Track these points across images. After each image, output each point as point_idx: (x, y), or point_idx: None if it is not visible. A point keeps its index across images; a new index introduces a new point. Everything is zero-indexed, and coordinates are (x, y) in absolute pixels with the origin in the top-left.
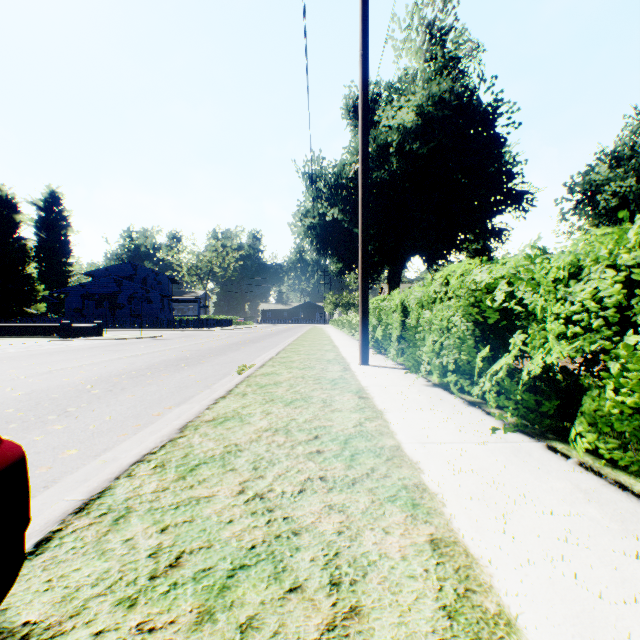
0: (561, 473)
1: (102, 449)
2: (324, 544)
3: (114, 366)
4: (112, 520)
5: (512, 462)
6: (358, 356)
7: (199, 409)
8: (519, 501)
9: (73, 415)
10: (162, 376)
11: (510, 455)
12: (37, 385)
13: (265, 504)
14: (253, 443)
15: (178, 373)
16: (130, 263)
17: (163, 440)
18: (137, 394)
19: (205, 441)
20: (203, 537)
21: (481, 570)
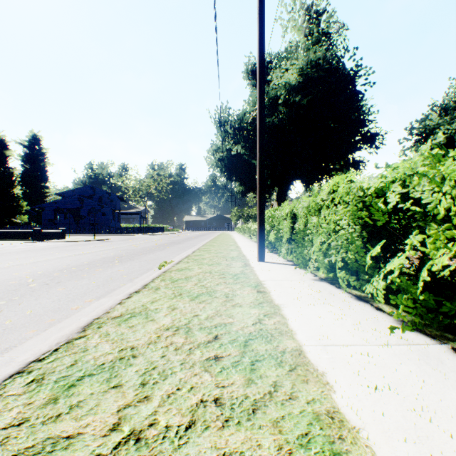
0: None
1: (2, 349)
2: None
3: (61, 262)
4: None
5: (428, 373)
6: (256, 254)
7: (111, 304)
8: None
9: None
10: (96, 271)
11: (421, 363)
12: None
13: (139, 453)
14: (150, 346)
15: (110, 268)
16: (90, 186)
17: (60, 342)
18: (67, 287)
19: (102, 343)
20: None
21: None
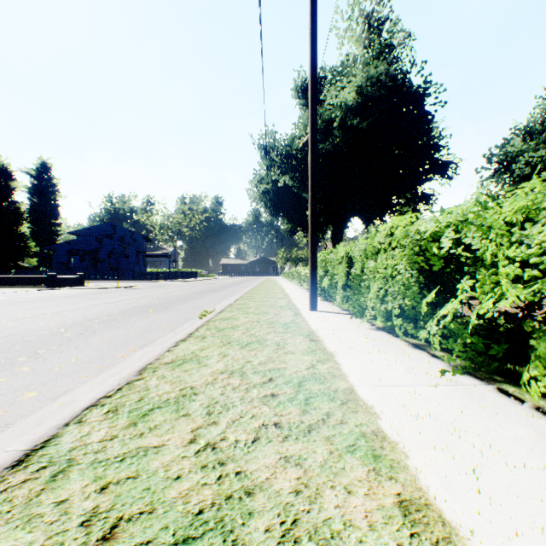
0: (520, 419)
1: (62, 391)
2: (280, 508)
3: (89, 312)
4: (49, 476)
5: (467, 406)
6: (307, 303)
7: (160, 351)
8: (485, 452)
9: (42, 357)
10: (131, 320)
11: (464, 399)
12: (16, 329)
13: (217, 456)
14: (208, 386)
15: (146, 318)
16: (110, 224)
17: (120, 383)
18: (105, 337)
19: (161, 384)
20: (145, 498)
21: (464, 545)
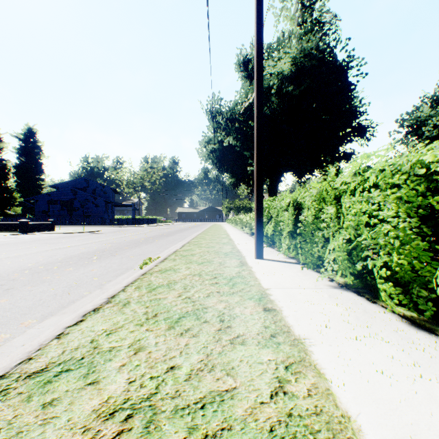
0: None
1: None
2: None
3: (31, 259)
4: None
5: None
6: (251, 249)
7: (45, 338)
8: None
9: None
10: (65, 271)
11: None
12: None
13: None
14: None
15: (83, 267)
16: (84, 178)
17: None
18: (13, 298)
19: None
20: None
21: None
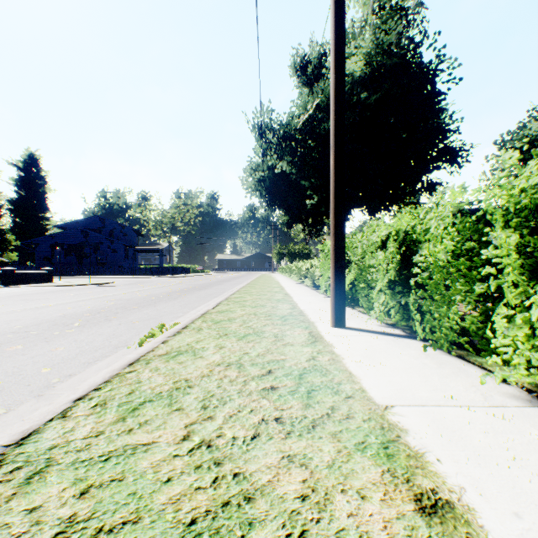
0: None
1: None
2: None
3: None
4: None
5: None
6: (320, 309)
7: None
8: None
9: None
10: (4, 351)
11: None
12: None
13: None
14: None
15: (43, 343)
16: (98, 217)
17: None
18: None
19: None
20: None
21: None
